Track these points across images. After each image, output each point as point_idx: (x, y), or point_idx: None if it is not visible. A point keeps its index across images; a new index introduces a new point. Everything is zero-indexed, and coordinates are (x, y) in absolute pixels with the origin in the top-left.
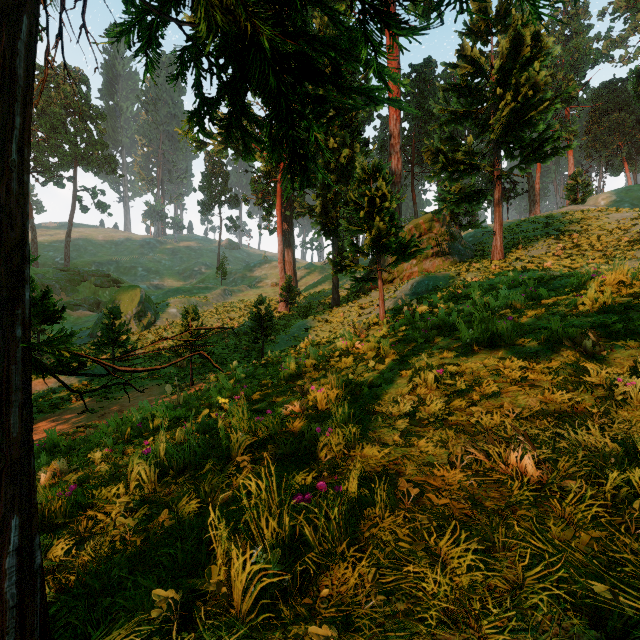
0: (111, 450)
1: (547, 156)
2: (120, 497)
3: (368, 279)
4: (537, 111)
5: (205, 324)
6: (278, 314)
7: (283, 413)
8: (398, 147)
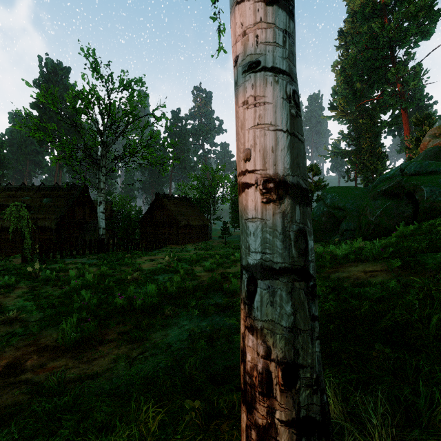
0: None
1: None
2: None
3: None
4: None
5: None
6: None
7: None
8: None
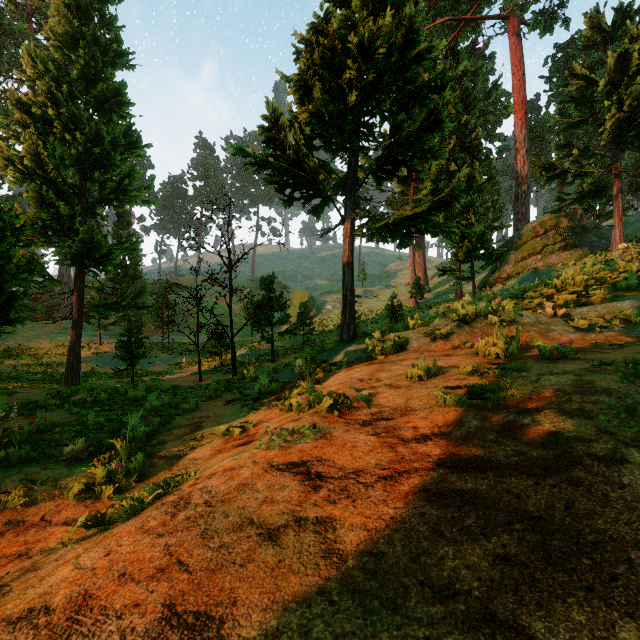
0: None
1: None
2: None
3: (465, 278)
4: None
5: None
6: (409, 308)
7: None
8: (524, 151)
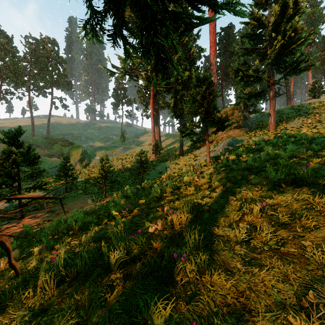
0: (45, 246)
1: (301, 71)
2: (29, 298)
3: (200, 140)
4: (296, 45)
5: (114, 165)
6: (151, 160)
7: (150, 229)
8: (215, 70)
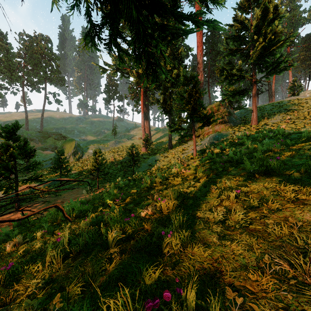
0: (46, 231)
1: (281, 70)
2: (39, 271)
3: (187, 135)
4: (276, 47)
5: (106, 158)
6: (141, 153)
7: (141, 214)
8: (201, 69)
